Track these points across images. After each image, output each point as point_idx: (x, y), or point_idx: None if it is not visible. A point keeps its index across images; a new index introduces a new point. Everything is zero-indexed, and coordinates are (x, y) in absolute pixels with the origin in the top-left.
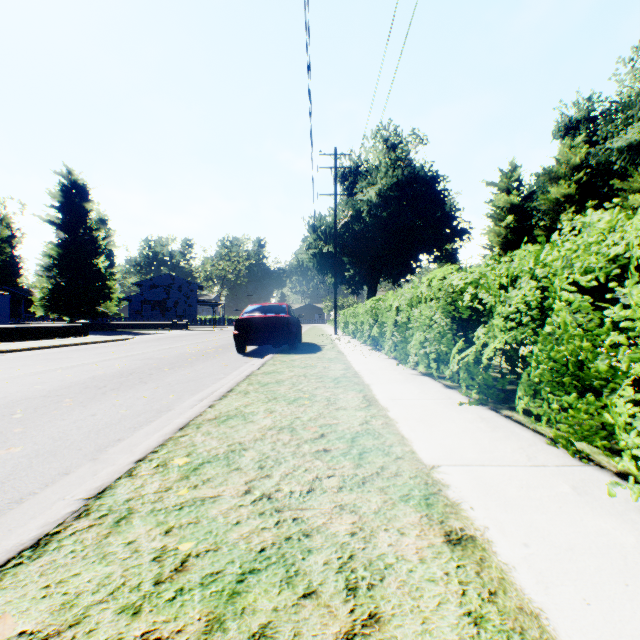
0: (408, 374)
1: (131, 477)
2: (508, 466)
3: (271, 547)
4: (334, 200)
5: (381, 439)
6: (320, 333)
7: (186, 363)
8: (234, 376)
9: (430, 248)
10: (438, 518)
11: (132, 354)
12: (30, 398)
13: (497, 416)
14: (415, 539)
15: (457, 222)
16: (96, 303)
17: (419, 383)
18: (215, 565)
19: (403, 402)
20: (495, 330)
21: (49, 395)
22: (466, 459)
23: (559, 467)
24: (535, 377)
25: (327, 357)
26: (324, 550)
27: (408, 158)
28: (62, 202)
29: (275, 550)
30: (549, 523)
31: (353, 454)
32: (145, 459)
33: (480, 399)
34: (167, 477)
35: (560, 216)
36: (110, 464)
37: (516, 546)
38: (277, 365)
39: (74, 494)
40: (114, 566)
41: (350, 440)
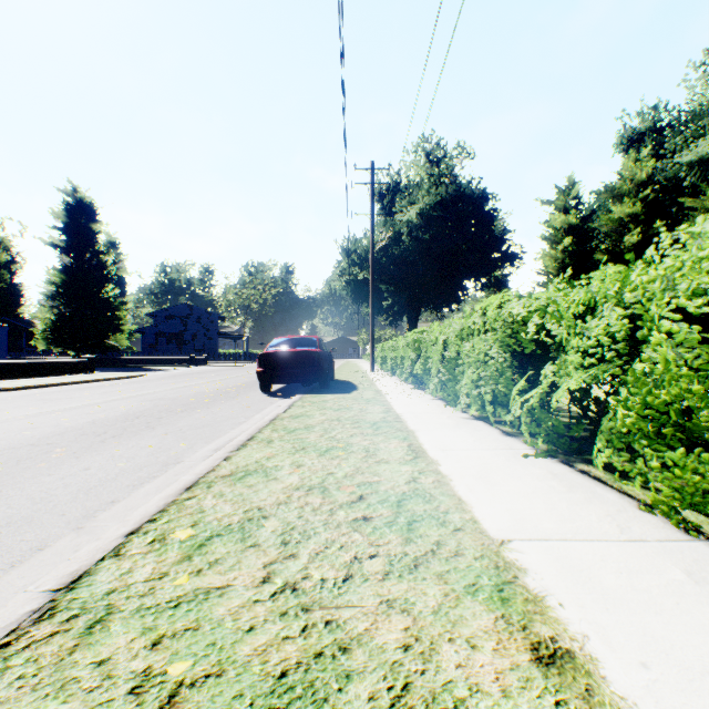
0: (458, 418)
1: (117, 557)
2: (597, 541)
3: (295, 670)
4: (371, 220)
5: (434, 503)
6: (355, 369)
7: (202, 404)
8: (256, 420)
9: (477, 274)
10: (519, 621)
11: (141, 394)
12: (14, 447)
13: (571, 471)
14: (492, 656)
15: (507, 245)
16: (104, 336)
17: (472, 429)
18: (216, 701)
19: (456, 453)
20: (569, 368)
21: (38, 444)
22: (543, 531)
23: (662, 542)
24: (623, 426)
25: (364, 397)
26: (368, 675)
27: (453, 174)
28: (66, 223)
29: (300, 675)
30: (668, 629)
31: (400, 524)
32: (139, 531)
33: (548, 450)
34: (164, 557)
35: (624, 238)
36: (97, 535)
37: (631, 667)
38: (306, 407)
39: (40, 583)
40: (74, 703)
41: (395, 504)
